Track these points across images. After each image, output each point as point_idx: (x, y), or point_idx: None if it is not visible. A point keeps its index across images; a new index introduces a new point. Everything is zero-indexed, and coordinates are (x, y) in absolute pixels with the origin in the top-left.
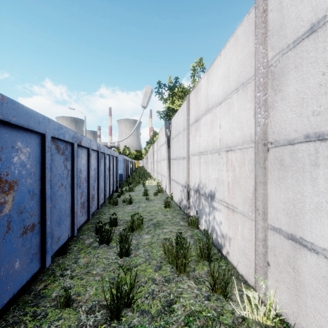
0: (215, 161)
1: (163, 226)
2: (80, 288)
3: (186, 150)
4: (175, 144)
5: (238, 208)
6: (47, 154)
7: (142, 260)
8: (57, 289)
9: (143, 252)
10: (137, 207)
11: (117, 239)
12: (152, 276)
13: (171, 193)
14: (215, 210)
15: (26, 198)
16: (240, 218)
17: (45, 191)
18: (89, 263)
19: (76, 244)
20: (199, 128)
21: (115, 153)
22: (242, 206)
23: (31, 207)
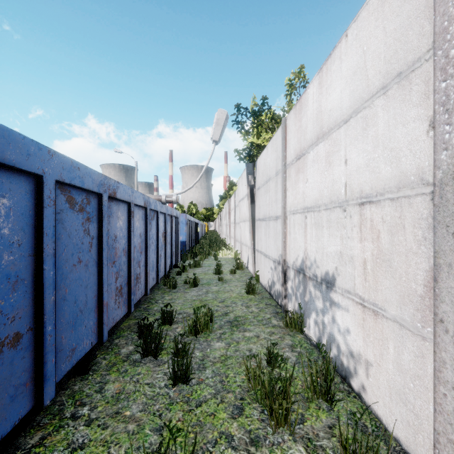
0: (335, 222)
1: (245, 326)
2: (98, 449)
3: (280, 205)
4: (262, 197)
5: (388, 311)
6: (48, 210)
7: (210, 391)
8: (60, 448)
9: (211, 375)
10: (205, 293)
11: (170, 348)
12: (227, 429)
13: (257, 272)
14: (335, 307)
15: (1, 288)
16: (393, 329)
17: (43, 274)
18: (122, 393)
19: (107, 354)
20: (303, 168)
21: (174, 211)
22: (397, 307)
23: (12, 304)
